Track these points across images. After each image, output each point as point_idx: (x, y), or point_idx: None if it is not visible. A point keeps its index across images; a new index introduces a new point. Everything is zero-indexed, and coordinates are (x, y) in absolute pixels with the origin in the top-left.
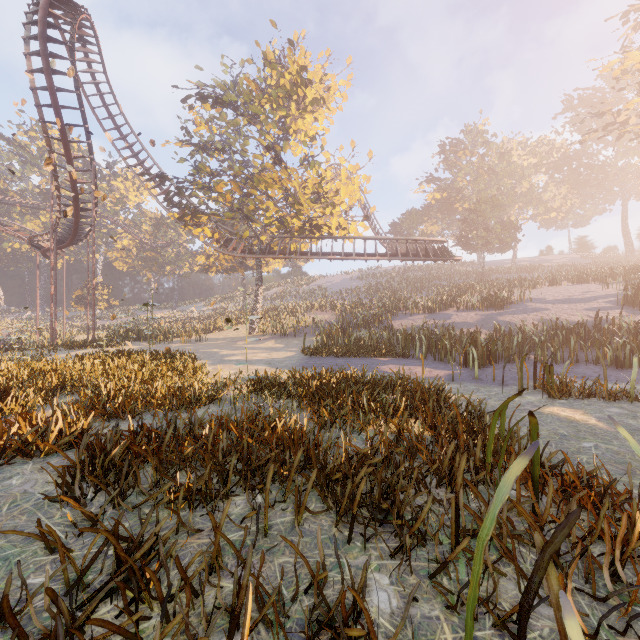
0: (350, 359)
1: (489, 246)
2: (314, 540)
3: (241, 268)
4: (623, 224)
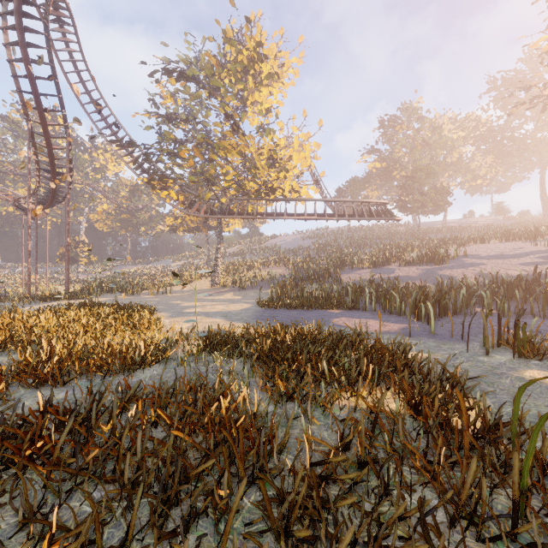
0: (303, 311)
1: (424, 209)
2: None
3: (205, 228)
4: (541, 190)
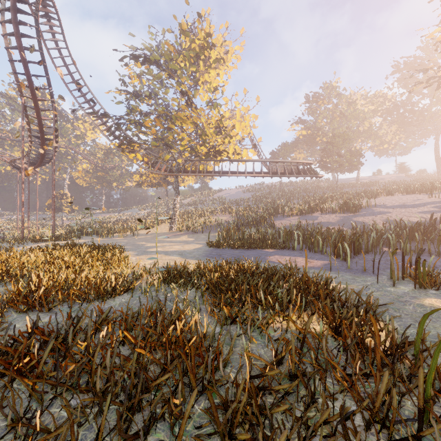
0: (244, 250)
1: (341, 168)
2: None
3: (165, 183)
4: (436, 152)
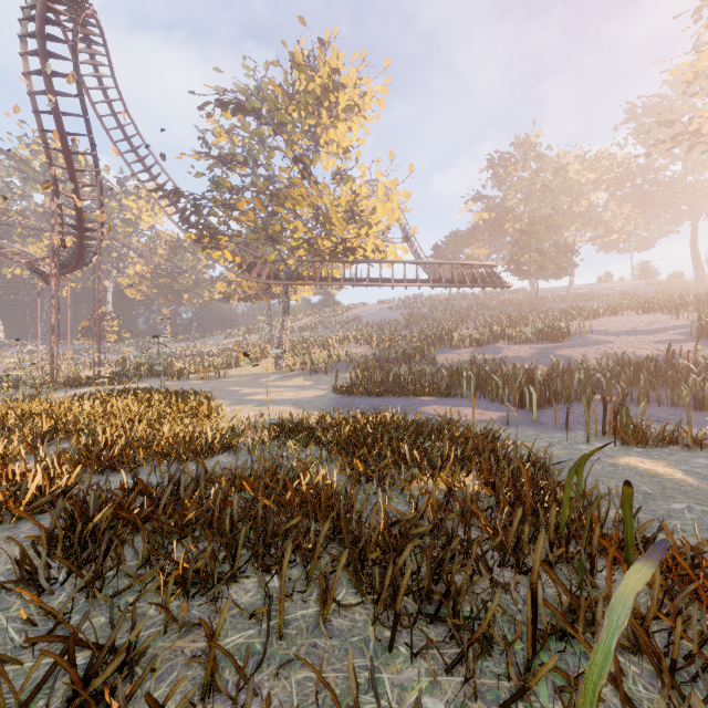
0: (388, 399)
1: (543, 271)
2: (344, 644)
3: (266, 296)
4: (692, 247)
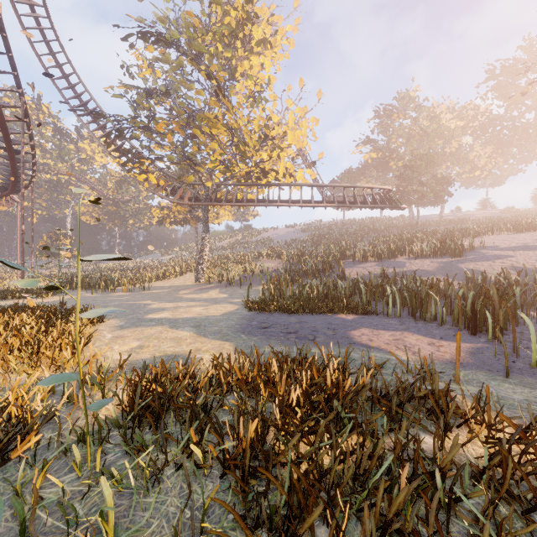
0: (305, 317)
1: (424, 199)
2: None
3: (193, 219)
4: None
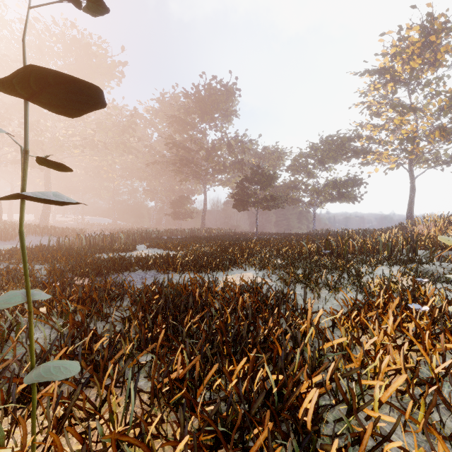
0: None
1: None
2: None
3: None
4: None
